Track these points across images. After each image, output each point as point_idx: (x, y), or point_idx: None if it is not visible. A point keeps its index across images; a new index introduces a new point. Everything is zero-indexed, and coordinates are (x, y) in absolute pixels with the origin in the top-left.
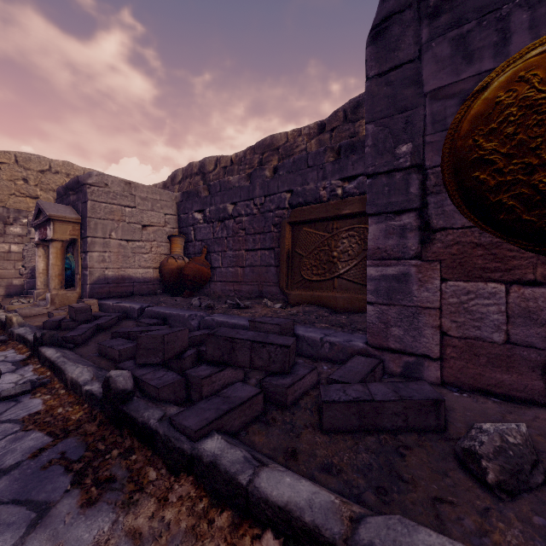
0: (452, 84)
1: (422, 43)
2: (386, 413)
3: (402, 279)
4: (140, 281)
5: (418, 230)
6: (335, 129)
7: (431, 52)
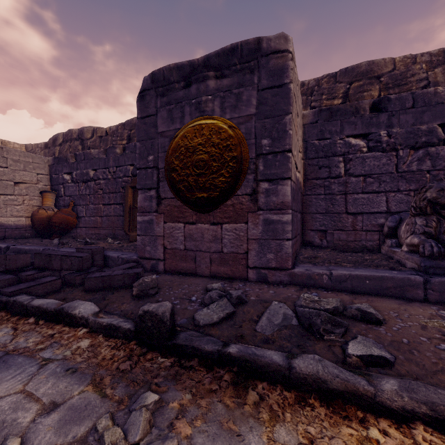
0: (168, 130)
1: (158, 108)
2: (115, 280)
3: (151, 222)
4: (12, 227)
5: (157, 198)
6: None
7: (161, 113)
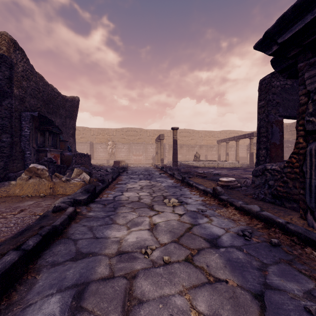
0: None
1: None
2: None
3: None
4: None
5: None
6: None
7: None
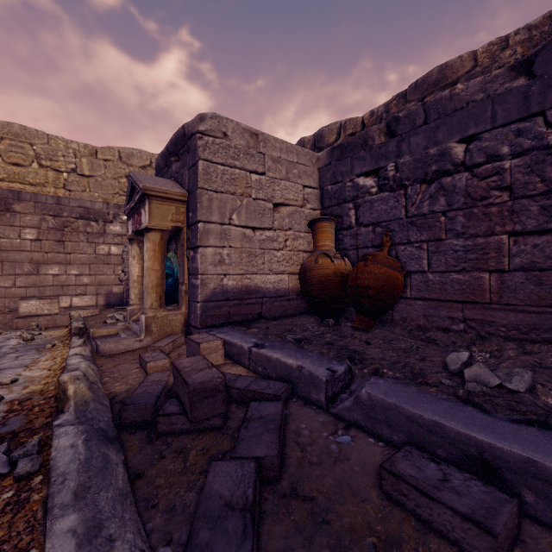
0: None
1: None
2: None
3: None
4: (270, 294)
5: None
6: None
7: None
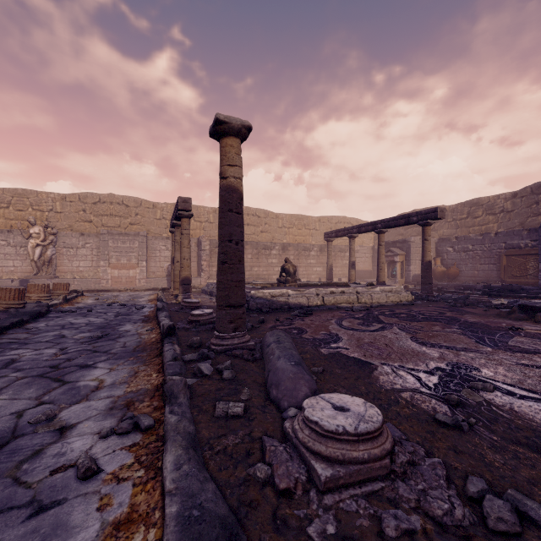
0: None
1: None
2: (540, 293)
3: None
4: None
5: None
6: (524, 197)
7: None
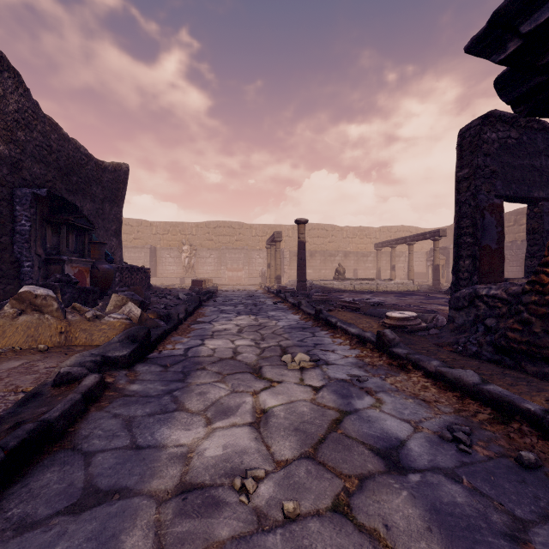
0: None
1: None
2: None
3: None
4: None
5: None
6: None
7: None
